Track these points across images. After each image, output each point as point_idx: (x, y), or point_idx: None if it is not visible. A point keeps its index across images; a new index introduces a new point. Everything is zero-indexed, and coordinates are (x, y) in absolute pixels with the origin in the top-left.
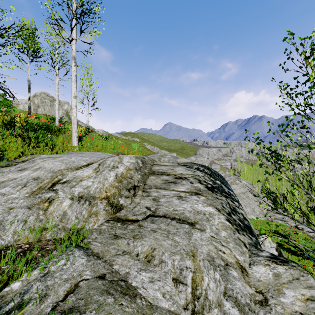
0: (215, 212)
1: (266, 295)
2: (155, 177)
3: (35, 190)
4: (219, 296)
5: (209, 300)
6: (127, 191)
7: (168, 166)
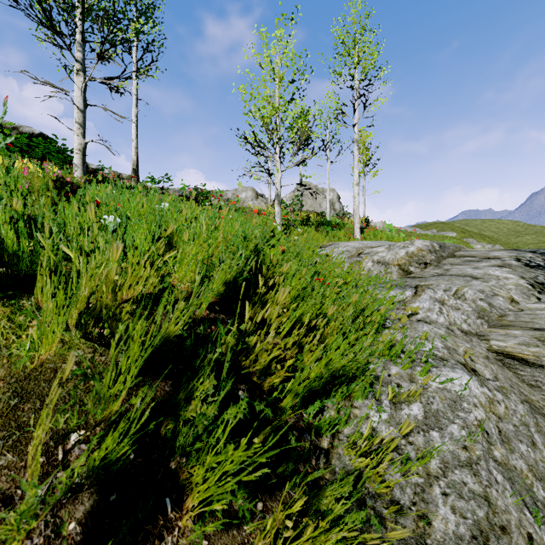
0: (515, 278)
1: (525, 310)
2: (454, 259)
3: (349, 256)
4: (475, 299)
5: (466, 297)
6: (417, 264)
7: (481, 251)
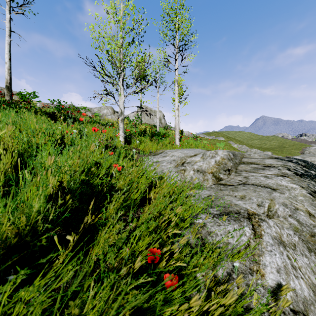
0: (297, 187)
1: None
2: (244, 165)
3: (176, 165)
4: (285, 215)
5: (278, 214)
6: (224, 171)
7: (257, 158)
